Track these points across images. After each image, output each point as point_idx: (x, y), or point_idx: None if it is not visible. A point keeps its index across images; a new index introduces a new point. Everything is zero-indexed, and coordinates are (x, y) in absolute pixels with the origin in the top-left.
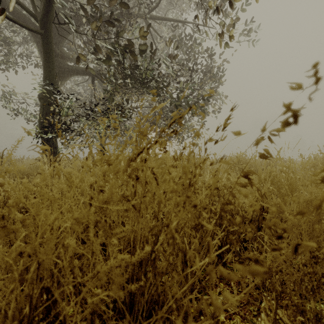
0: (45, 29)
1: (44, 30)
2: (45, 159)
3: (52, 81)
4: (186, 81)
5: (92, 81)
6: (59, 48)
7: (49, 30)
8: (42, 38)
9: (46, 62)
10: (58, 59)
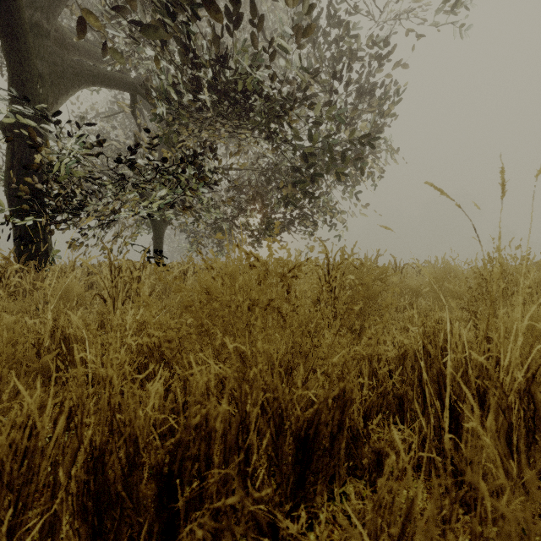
0: None
1: None
2: None
3: (30, 88)
4: (328, 102)
5: (131, 105)
6: (52, 21)
7: None
8: None
9: (8, 36)
10: (50, 45)
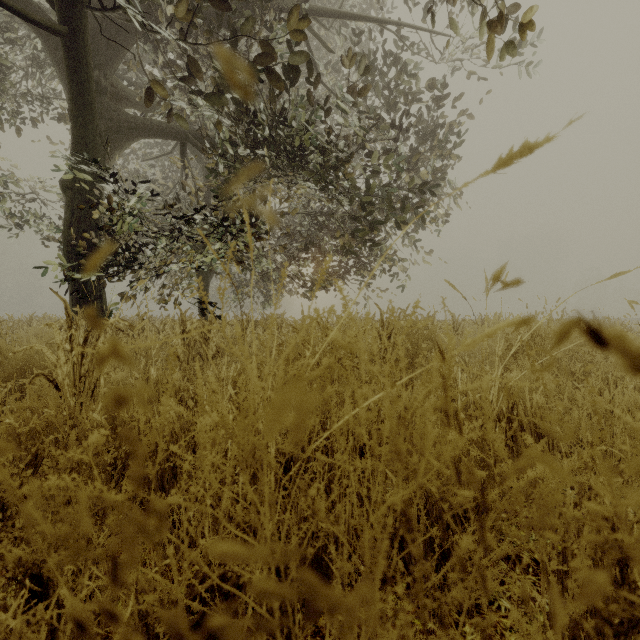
0: (72, 24)
1: (70, 27)
2: (59, 337)
3: (92, 148)
4: (386, 151)
5: (181, 153)
6: (109, 77)
7: (81, 26)
8: (65, 45)
9: (77, 103)
10: (107, 101)
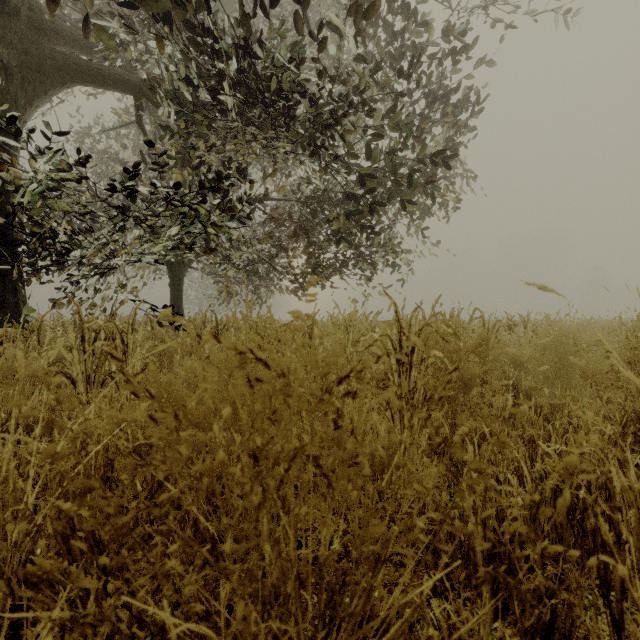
0: None
1: None
2: None
3: None
4: (392, 107)
5: (137, 112)
6: None
7: None
8: None
9: None
10: (21, 28)
